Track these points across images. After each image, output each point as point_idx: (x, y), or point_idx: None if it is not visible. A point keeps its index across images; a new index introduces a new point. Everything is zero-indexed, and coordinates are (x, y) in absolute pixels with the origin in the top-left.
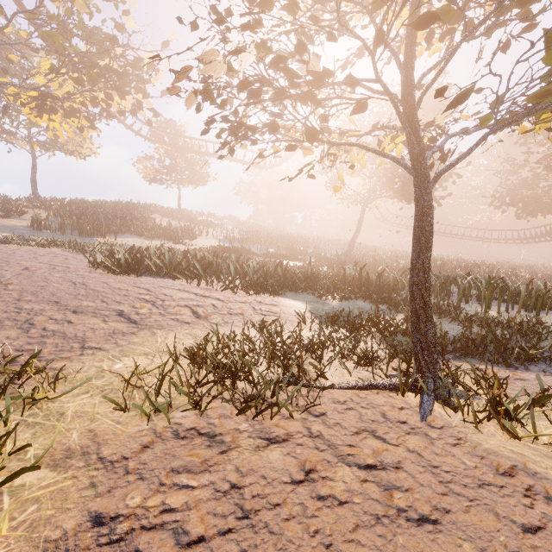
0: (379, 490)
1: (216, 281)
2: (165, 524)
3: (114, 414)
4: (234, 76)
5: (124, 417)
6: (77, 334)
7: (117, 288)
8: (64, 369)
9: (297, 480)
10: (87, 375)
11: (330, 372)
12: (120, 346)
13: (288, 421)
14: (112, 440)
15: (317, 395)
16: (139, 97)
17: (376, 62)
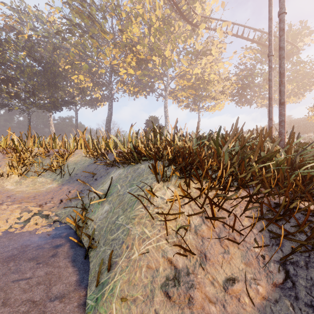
0: None
1: None
2: None
3: None
4: None
5: None
6: None
7: None
8: None
9: None
10: None
11: None
12: None
13: None
14: None
15: None
16: None
17: None
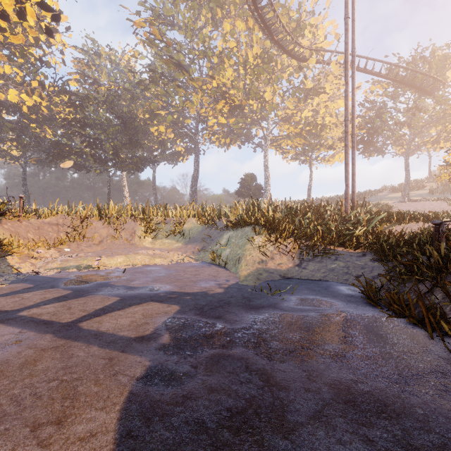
0: None
1: None
2: None
3: None
4: None
5: None
6: None
7: None
8: None
9: None
10: None
11: None
12: None
13: None
14: None
15: None
16: None
17: None
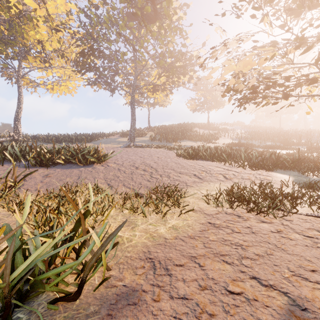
0: (311, 242)
1: (234, 163)
2: (228, 228)
3: (204, 205)
4: (246, 75)
5: (207, 206)
6: (183, 181)
7: (190, 165)
8: (184, 191)
9: (273, 232)
10: (191, 193)
11: (300, 209)
12: (198, 186)
13: (272, 219)
14: (206, 210)
15: (288, 213)
16: (191, 73)
17: (318, 67)
